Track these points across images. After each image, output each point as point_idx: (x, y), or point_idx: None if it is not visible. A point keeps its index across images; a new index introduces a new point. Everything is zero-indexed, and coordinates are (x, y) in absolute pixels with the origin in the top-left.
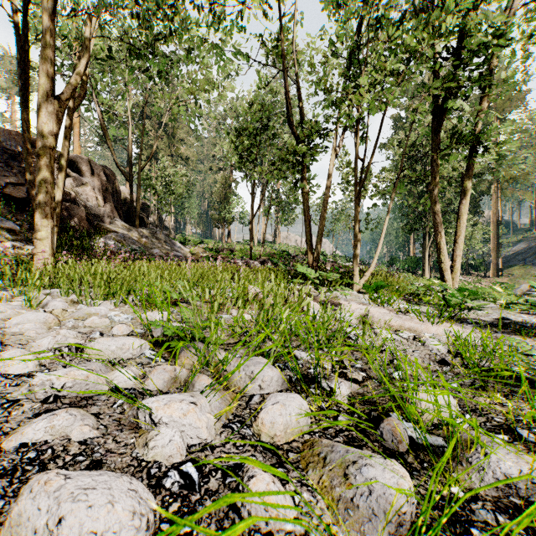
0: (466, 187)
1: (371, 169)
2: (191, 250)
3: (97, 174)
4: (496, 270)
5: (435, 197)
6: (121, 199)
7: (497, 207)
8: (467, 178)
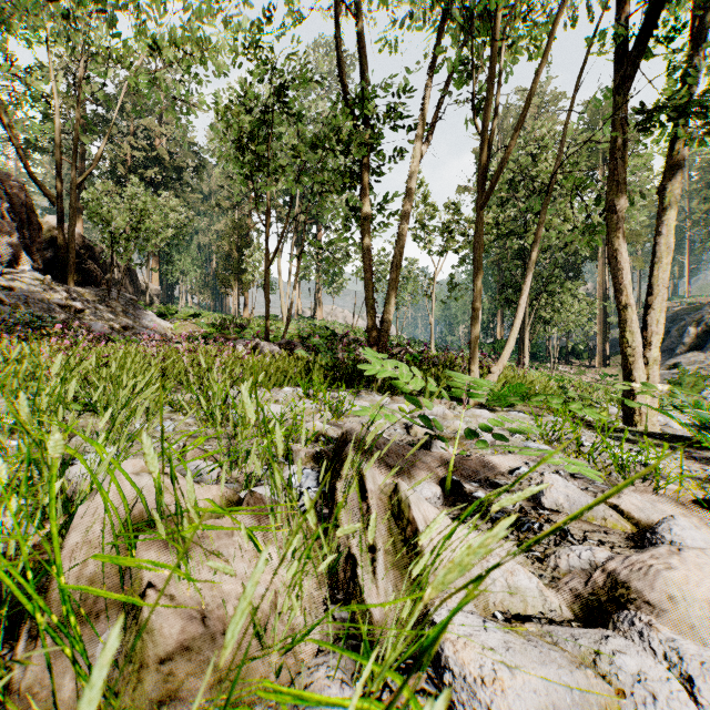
0: (672, 202)
1: (459, 206)
2: (175, 327)
3: None
4: (603, 359)
5: (616, 219)
6: (39, 235)
7: (604, 276)
8: (674, 187)
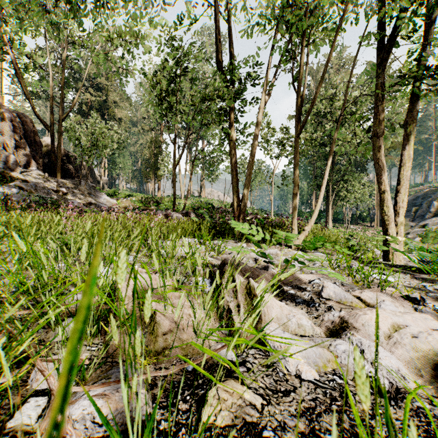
0: (412, 131)
1: (288, 129)
2: (118, 202)
3: (9, 119)
4: (379, 221)
5: (378, 141)
6: (40, 149)
7: None
8: (412, 121)
